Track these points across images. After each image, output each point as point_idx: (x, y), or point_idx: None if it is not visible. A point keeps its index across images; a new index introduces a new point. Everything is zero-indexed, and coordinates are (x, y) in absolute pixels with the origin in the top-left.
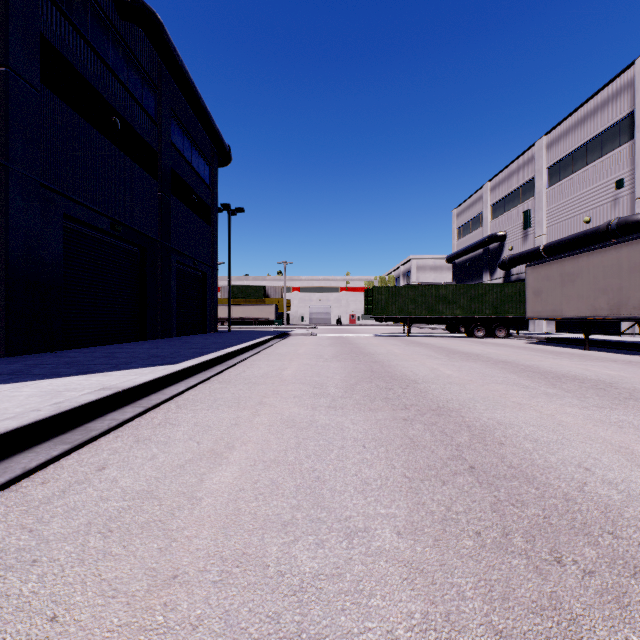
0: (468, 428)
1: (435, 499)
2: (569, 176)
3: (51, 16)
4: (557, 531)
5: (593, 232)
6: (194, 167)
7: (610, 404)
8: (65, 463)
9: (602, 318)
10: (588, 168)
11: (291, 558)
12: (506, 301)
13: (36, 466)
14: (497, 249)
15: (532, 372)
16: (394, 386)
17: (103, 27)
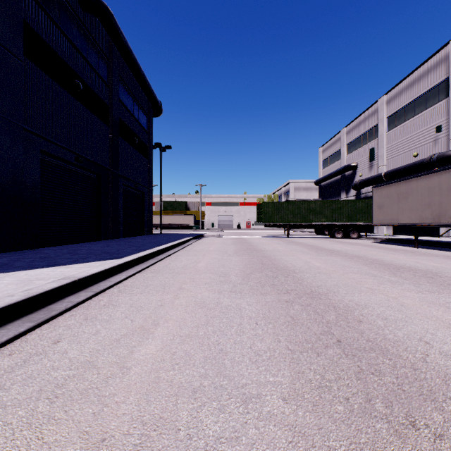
0: (334, 308)
1: (312, 368)
2: (402, 123)
3: (31, 8)
4: (409, 397)
5: (420, 163)
6: (135, 117)
7: (438, 289)
8: (29, 337)
9: (427, 225)
10: (416, 118)
11: (198, 422)
12: (357, 212)
13: (6, 340)
14: (351, 175)
15: (378, 264)
16: (278, 275)
17: (70, 16)
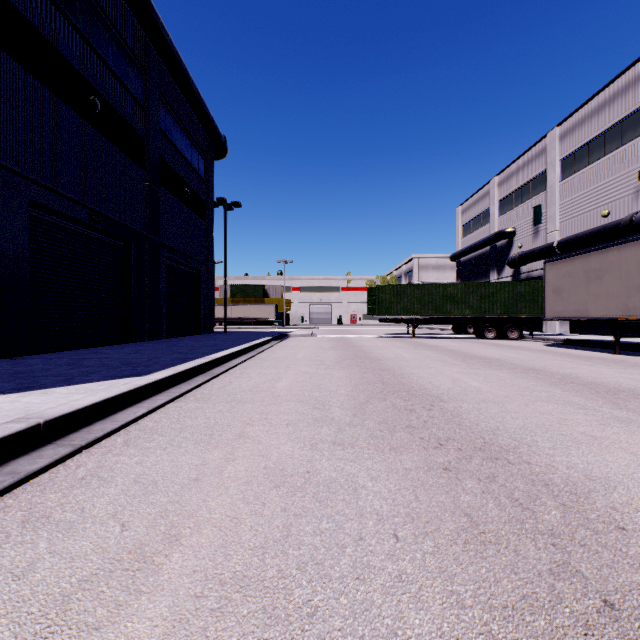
0: (548, 489)
1: None
2: (585, 168)
3: None
4: None
5: (614, 226)
6: (187, 158)
7: None
8: None
9: (637, 319)
10: (606, 159)
11: None
12: (519, 300)
13: None
14: (505, 246)
15: (576, 384)
16: (415, 406)
17: None
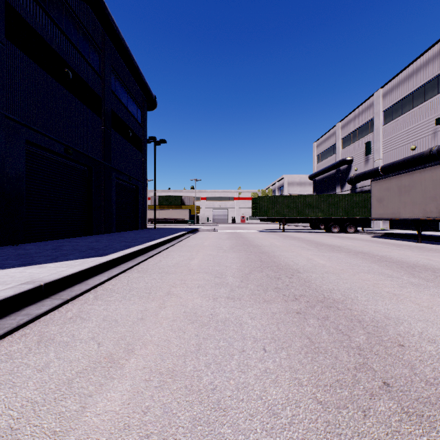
0: (360, 324)
1: None
2: (399, 116)
3: None
4: None
5: (419, 156)
6: (129, 110)
7: None
8: None
9: (432, 219)
10: (414, 110)
11: None
12: (354, 206)
13: None
14: (346, 170)
15: (388, 262)
16: (281, 275)
17: (58, 2)
